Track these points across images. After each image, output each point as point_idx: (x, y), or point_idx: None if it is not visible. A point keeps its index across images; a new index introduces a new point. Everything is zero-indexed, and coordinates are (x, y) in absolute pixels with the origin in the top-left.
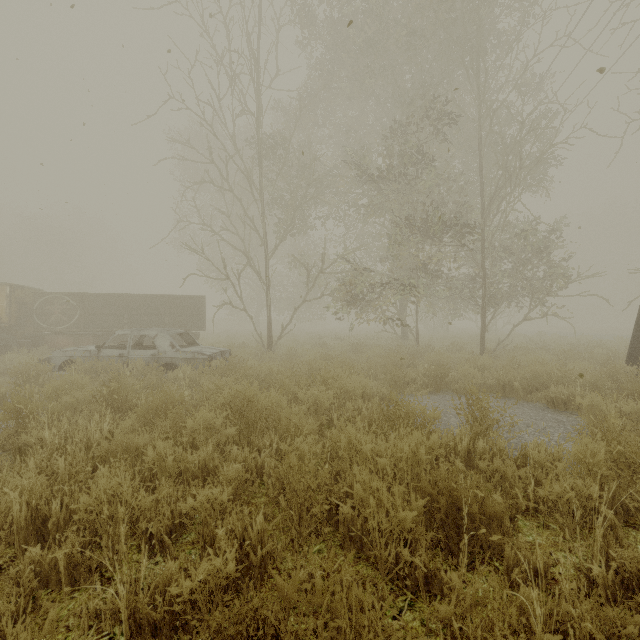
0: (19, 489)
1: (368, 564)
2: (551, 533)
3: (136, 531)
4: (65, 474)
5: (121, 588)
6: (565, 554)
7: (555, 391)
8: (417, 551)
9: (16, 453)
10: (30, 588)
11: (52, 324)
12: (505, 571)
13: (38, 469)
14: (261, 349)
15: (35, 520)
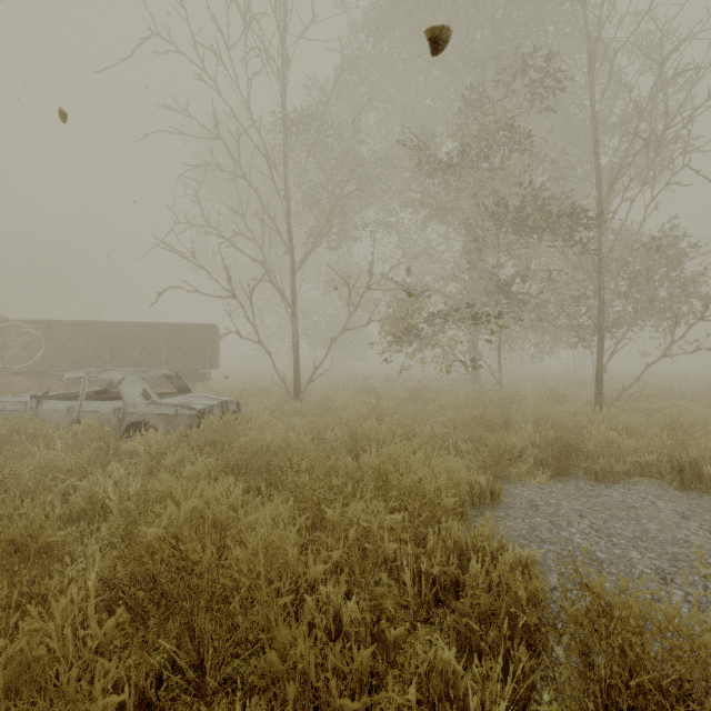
0: None
1: None
2: None
3: None
4: None
5: None
6: None
7: None
8: None
9: None
10: None
11: (8, 362)
12: None
13: None
14: (286, 396)
15: None
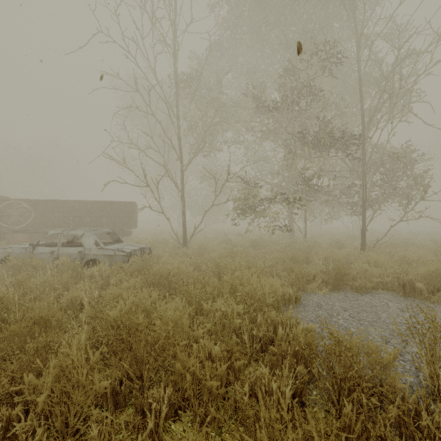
0: None
1: None
2: None
3: None
4: None
5: None
6: None
7: None
8: None
9: None
10: None
11: (11, 224)
12: None
13: None
14: (178, 244)
15: None
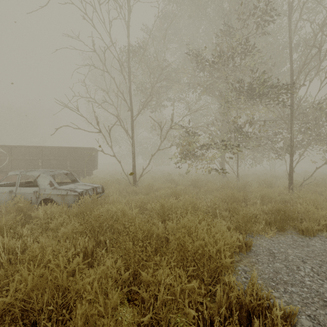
0: None
1: None
2: None
3: None
4: None
5: None
6: None
7: None
8: None
9: None
10: None
11: None
12: None
13: None
14: (129, 183)
15: None
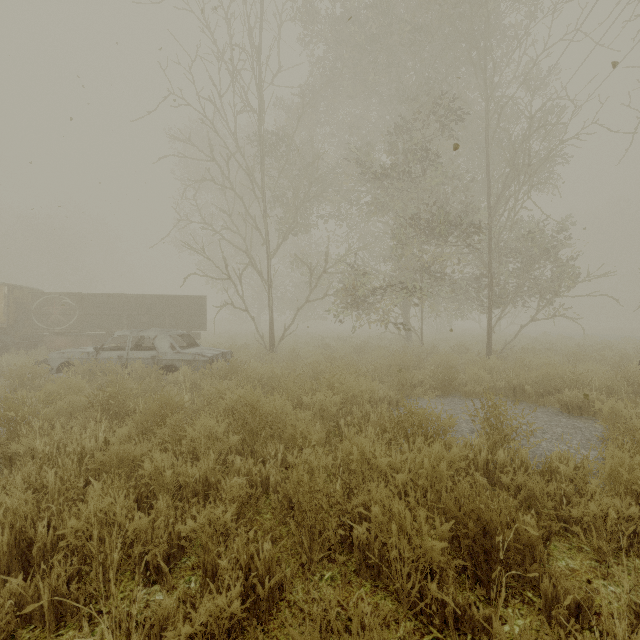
0: (3, 508)
1: (387, 594)
2: (585, 556)
3: (131, 553)
4: (55, 489)
5: (109, 636)
6: (604, 582)
7: (570, 395)
8: (443, 582)
9: (6, 463)
10: (6, 631)
11: (51, 325)
12: (542, 605)
13: (25, 484)
14: (263, 350)
15: (19, 543)
